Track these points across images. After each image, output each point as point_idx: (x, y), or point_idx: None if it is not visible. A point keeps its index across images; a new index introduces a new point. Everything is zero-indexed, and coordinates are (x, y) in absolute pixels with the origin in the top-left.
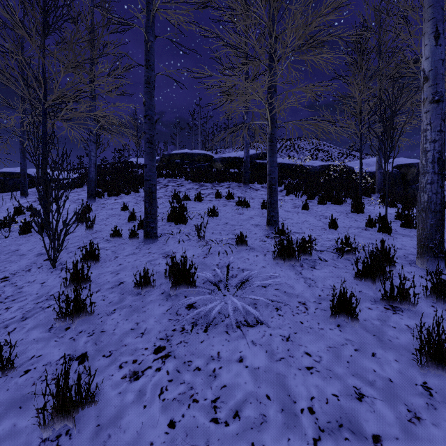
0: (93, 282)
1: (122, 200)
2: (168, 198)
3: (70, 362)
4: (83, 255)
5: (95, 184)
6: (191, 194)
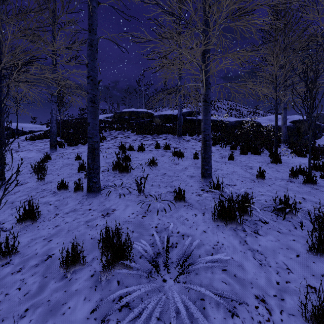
0: (19, 253)
1: (79, 150)
2: (116, 149)
3: None
4: (19, 215)
5: (56, 136)
6: (135, 145)
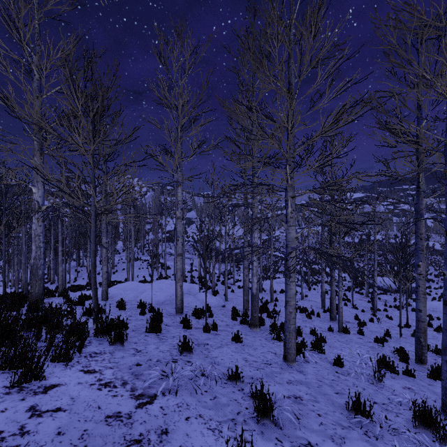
0: None
1: None
2: None
3: (417, 370)
4: None
5: None
6: None
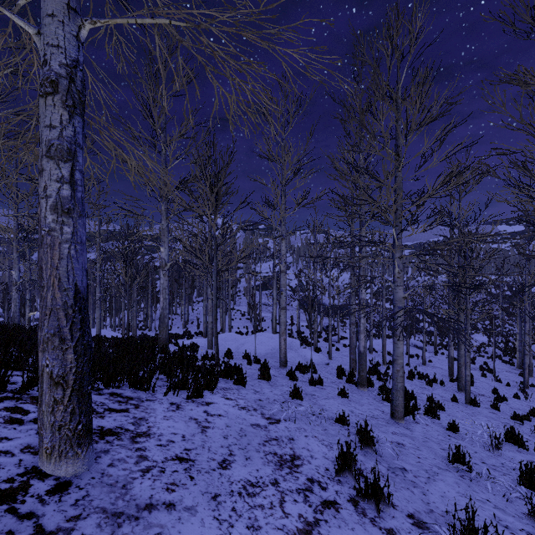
0: None
1: None
2: None
3: None
4: None
5: None
6: None
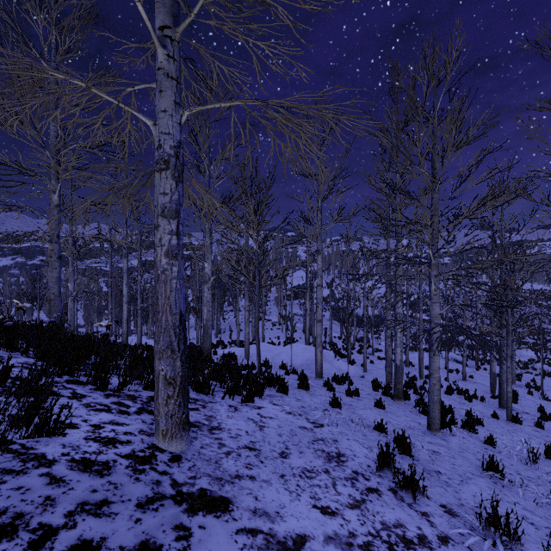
0: None
1: None
2: None
3: None
4: None
5: None
6: None
